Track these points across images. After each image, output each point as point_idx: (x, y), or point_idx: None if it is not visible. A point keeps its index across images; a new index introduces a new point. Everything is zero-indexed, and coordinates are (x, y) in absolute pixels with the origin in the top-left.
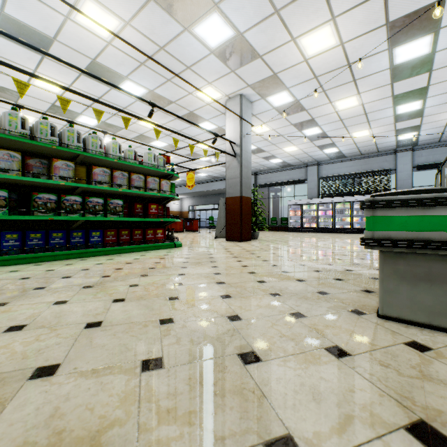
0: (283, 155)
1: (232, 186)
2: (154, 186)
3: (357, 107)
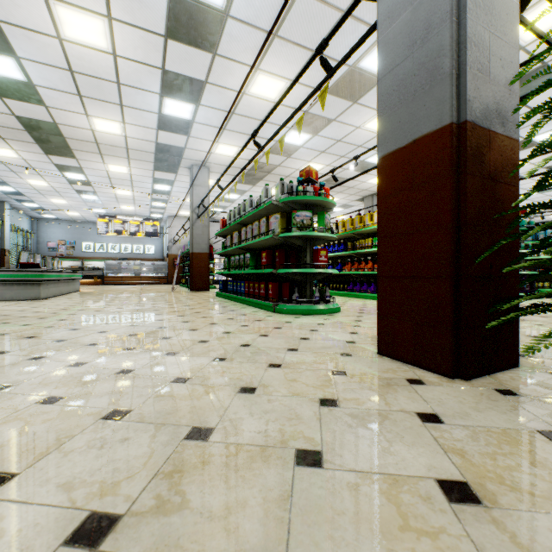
0: None
1: None
2: (263, 230)
3: None
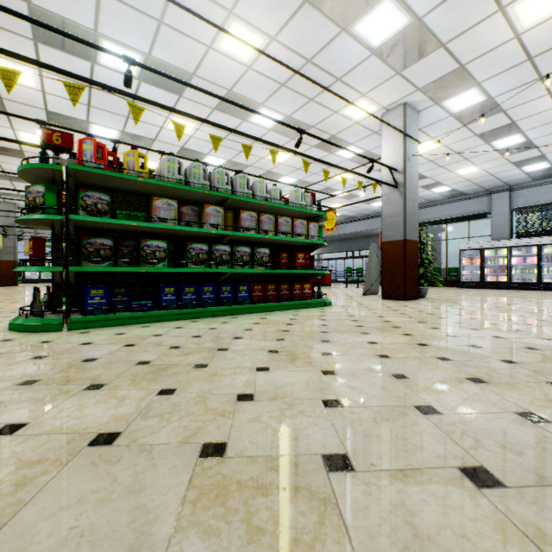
0: (454, 180)
1: (391, 227)
2: (301, 231)
3: None
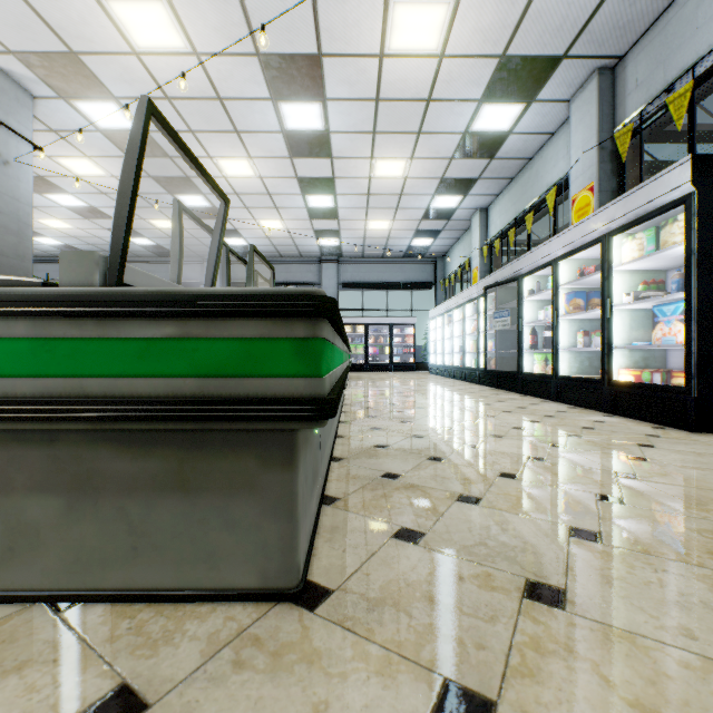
0: (155, 233)
1: None
2: None
3: (255, 179)
